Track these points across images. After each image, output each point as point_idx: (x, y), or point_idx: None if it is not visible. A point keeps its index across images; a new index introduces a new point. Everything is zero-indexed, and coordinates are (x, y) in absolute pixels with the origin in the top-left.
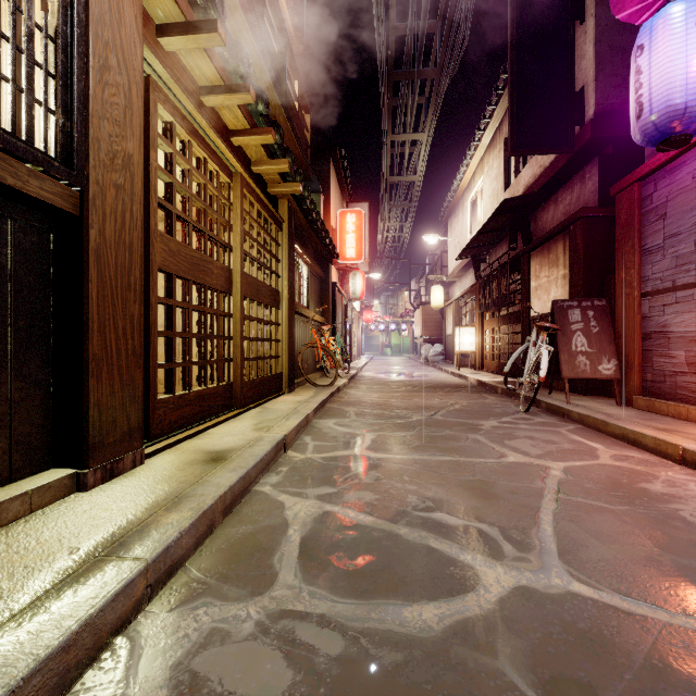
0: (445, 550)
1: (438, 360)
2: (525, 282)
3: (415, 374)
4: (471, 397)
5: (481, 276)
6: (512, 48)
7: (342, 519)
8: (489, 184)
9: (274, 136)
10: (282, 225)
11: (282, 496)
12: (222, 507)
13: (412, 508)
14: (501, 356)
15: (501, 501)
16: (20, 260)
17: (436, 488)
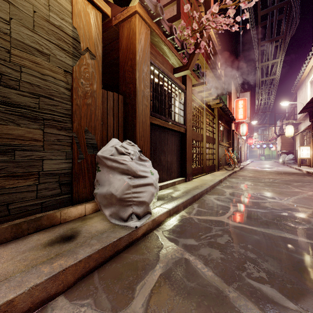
0: (261, 197)
1: (290, 162)
2: None
3: (274, 168)
4: (297, 177)
5: None
6: None
7: (238, 192)
8: None
9: (215, 96)
10: (215, 117)
11: (223, 189)
12: (212, 187)
13: (256, 193)
14: None
15: (282, 195)
16: (178, 142)
17: (264, 192)
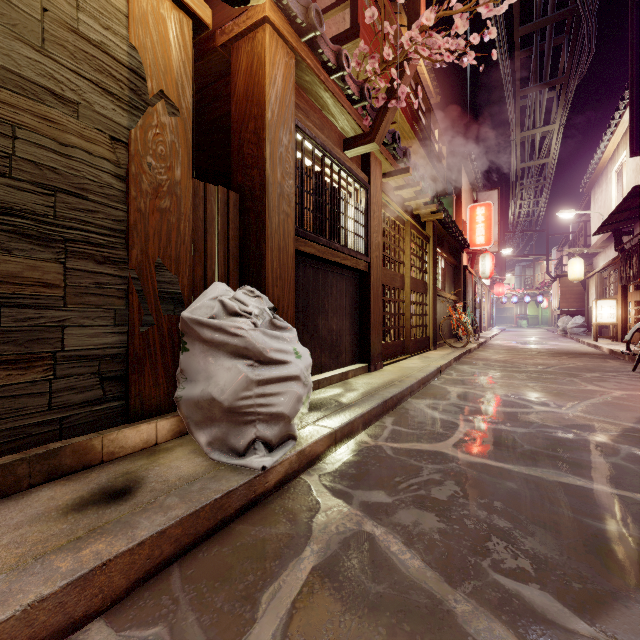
0: (521, 402)
1: (578, 332)
2: None
3: (546, 344)
4: (592, 361)
5: (624, 249)
6: (632, 66)
7: (474, 393)
8: (633, 158)
9: (430, 197)
10: (429, 239)
11: (444, 386)
12: (422, 383)
13: (510, 394)
14: None
15: (563, 397)
16: (353, 290)
17: (527, 391)
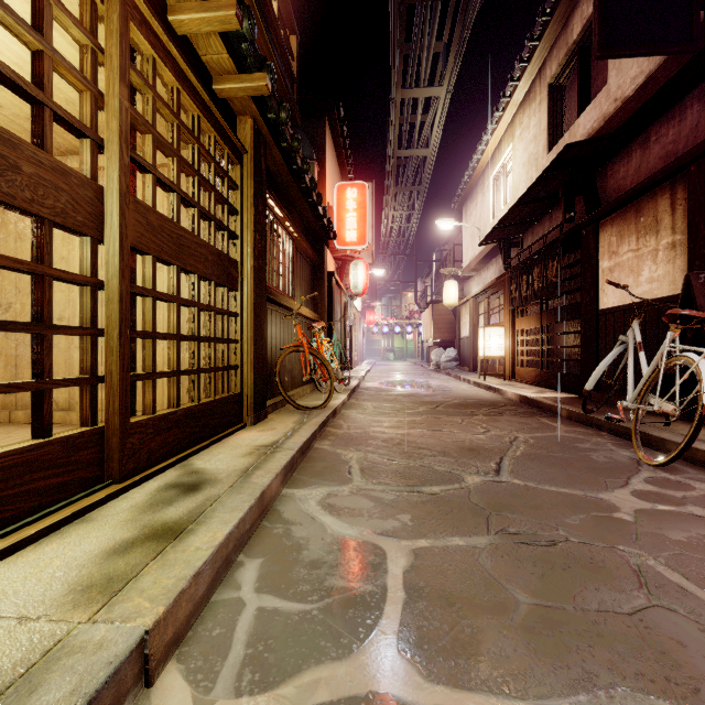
0: None
1: (452, 366)
2: (591, 262)
3: (430, 385)
4: (529, 425)
5: (510, 265)
6: None
7: None
8: (524, 149)
9: None
10: (242, 156)
11: None
12: None
13: None
14: (544, 363)
15: None
16: None
17: None
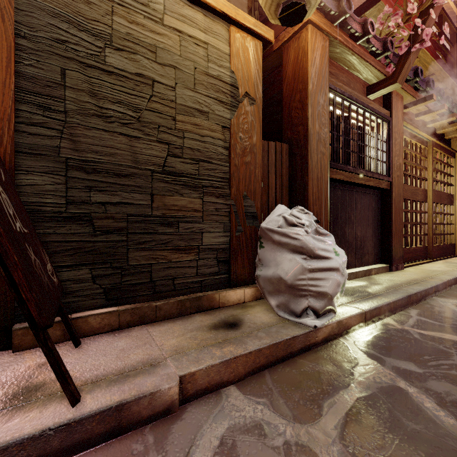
0: None
1: None
2: None
3: None
4: None
5: None
6: None
7: None
8: None
9: (456, 116)
10: (454, 154)
11: None
12: (448, 284)
13: None
14: None
15: None
16: (375, 205)
17: None
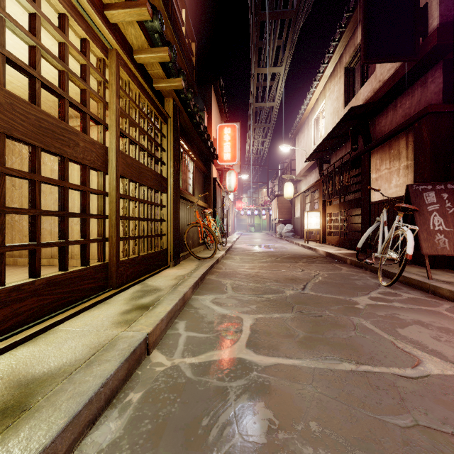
0: None
1: (289, 235)
2: (366, 174)
3: (275, 246)
4: (327, 268)
5: (323, 174)
6: None
7: None
8: (331, 104)
9: (150, 11)
10: (167, 120)
11: None
12: None
13: None
14: (342, 233)
15: None
16: None
17: None
